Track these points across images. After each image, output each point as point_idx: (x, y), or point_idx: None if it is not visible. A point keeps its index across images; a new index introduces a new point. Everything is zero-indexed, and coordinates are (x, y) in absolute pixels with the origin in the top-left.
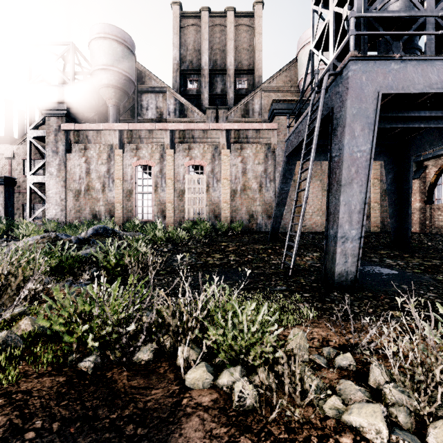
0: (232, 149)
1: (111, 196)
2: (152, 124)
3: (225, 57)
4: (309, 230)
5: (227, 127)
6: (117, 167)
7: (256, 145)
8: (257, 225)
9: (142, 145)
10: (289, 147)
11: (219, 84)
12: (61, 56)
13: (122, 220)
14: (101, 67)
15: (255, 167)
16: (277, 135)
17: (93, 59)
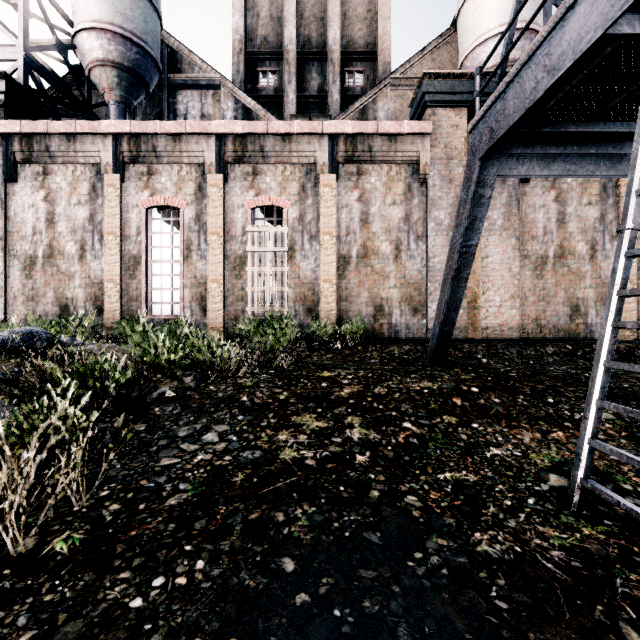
0: (341, 175)
1: (97, 268)
2: (179, 123)
3: (325, 30)
4: (494, 337)
5: (331, 128)
6: (108, 209)
7: (389, 166)
8: (390, 328)
9: (159, 165)
10: (490, 133)
11: (314, 77)
12: None
13: (120, 316)
14: (89, 25)
15: (387, 211)
16: (432, 146)
17: (74, 11)
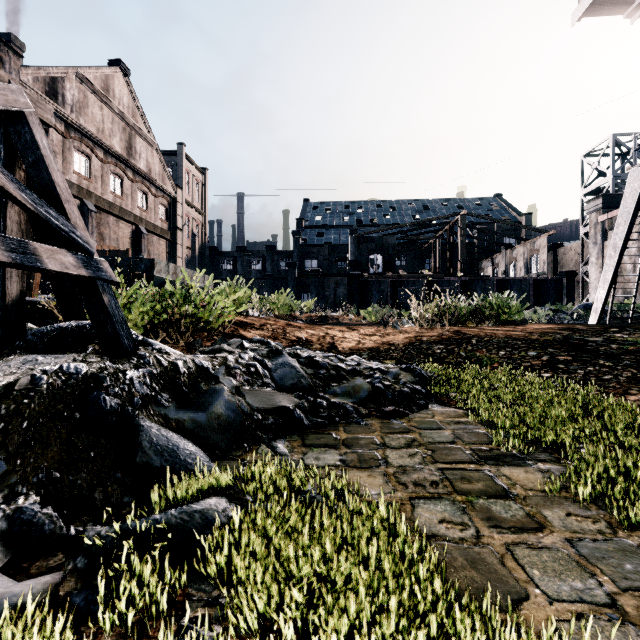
0: None
1: None
2: None
3: None
4: None
5: None
6: None
7: None
8: None
9: None
10: None
11: None
12: (603, 153)
13: None
14: None
15: None
16: None
17: None
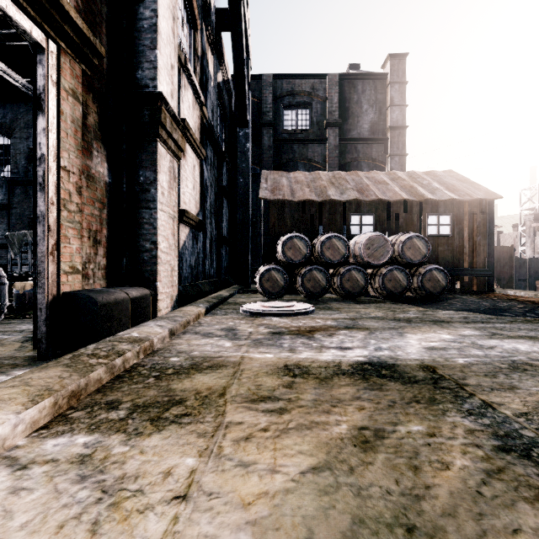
0: None
1: None
2: None
3: None
4: None
5: None
6: None
7: None
8: None
9: None
10: None
11: None
12: (533, 191)
13: None
14: None
15: None
16: None
17: None
